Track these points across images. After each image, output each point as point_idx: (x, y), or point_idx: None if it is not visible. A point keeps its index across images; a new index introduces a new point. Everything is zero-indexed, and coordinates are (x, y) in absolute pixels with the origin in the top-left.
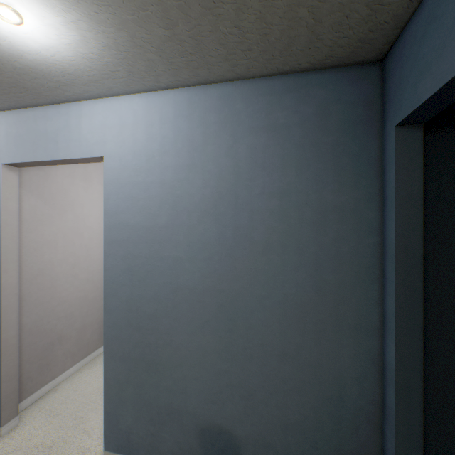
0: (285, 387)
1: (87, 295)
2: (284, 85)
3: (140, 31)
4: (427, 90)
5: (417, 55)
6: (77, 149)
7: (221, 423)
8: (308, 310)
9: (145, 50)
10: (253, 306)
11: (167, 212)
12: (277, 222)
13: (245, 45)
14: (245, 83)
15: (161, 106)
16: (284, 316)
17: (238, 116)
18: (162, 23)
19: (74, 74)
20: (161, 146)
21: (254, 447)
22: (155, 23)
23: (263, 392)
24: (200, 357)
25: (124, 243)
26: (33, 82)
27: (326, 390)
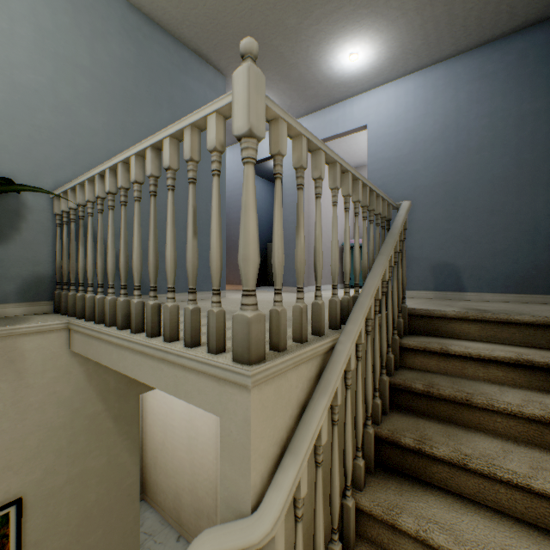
0: (493, 230)
1: (326, 243)
2: (492, 49)
3: (409, 46)
4: None
5: None
6: (350, 125)
7: (446, 260)
8: (510, 180)
9: (407, 54)
10: (469, 186)
11: (409, 146)
12: (487, 132)
13: (466, 34)
14: (463, 55)
15: (404, 86)
16: (492, 188)
17: (458, 76)
18: (422, 38)
19: (361, 80)
20: (405, 108)
21: (470, 271)
22: (418, 39)
23: (476, 237)
24: (432, 225)
25: (380, 170)
26: (336, 91)
27: (524, 227)
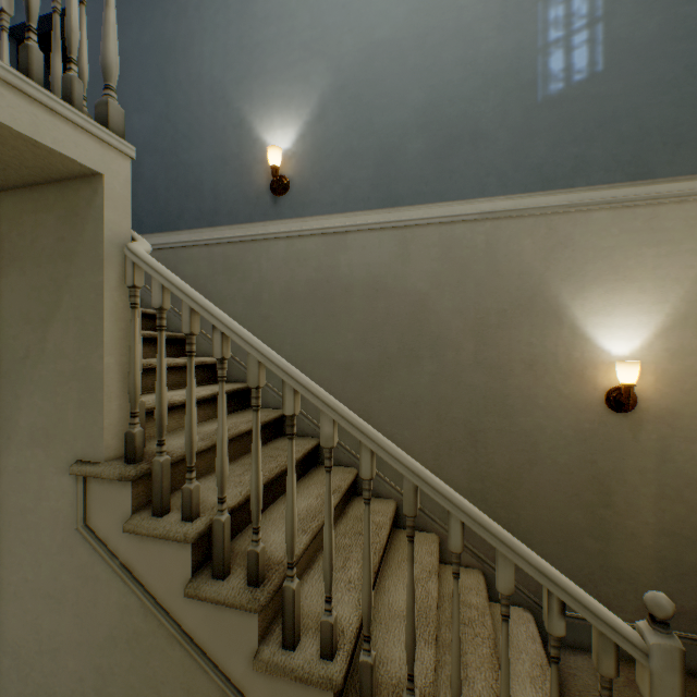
0: None
1: None
2: None
3: None
4: (21, 21)
5: (16, 3)
6: None
7: None
8: None
9: None
10: None
11: None
12: None
13: None
14: None
15: None
16: None
17: None
18: None
19: None
20: None
21: None
22: None
23: None
24: None
25: None
26: None
27: None
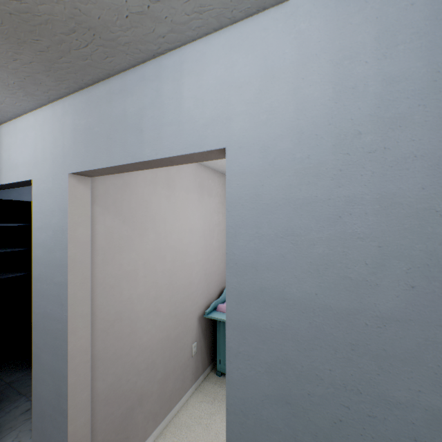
0: None
1: (169, 333)
2: None
3: None
4: None
5: None
6: (174, 139)
7: None
8: None
9: None
10: None
11: (402, 282)
12: None
13: None
14: None
15: (379, 0)
16: None
17: None
18: None
19: None
20: (382, 104)
21: None
22: None
23: None
24: None
25: (271, 336)
26: (100, 3)
27: None
